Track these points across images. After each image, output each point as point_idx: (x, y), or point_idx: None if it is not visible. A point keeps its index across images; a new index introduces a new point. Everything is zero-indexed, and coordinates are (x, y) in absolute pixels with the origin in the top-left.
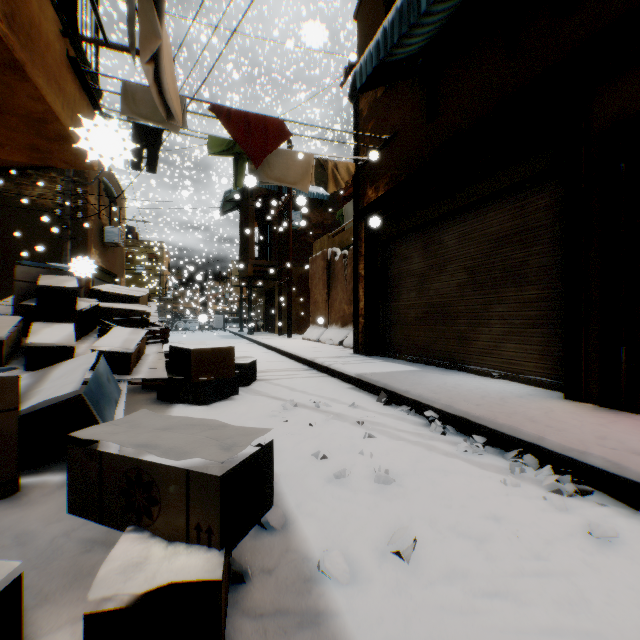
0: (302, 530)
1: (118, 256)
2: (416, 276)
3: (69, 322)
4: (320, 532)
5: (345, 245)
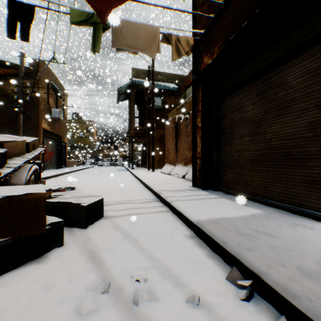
0: None
1: (62, 126)
2: (250, 122)
3: None
4: None
5: (187, 112)
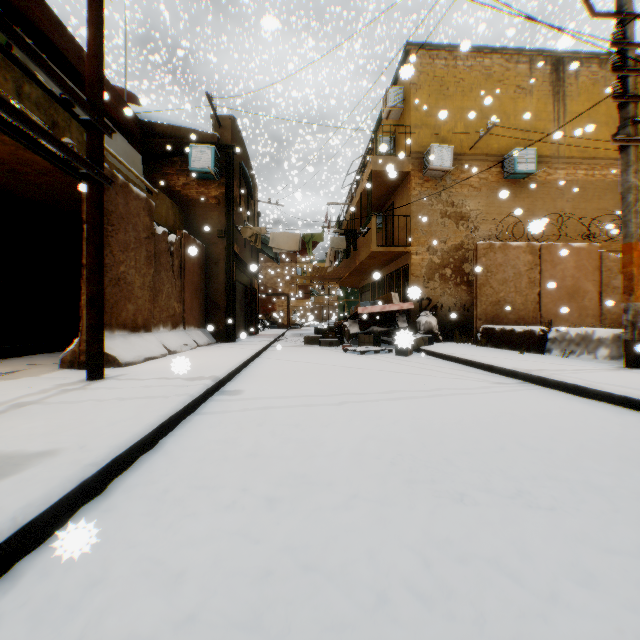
0: None
1: None
2: None
3: None
4: None
5: None
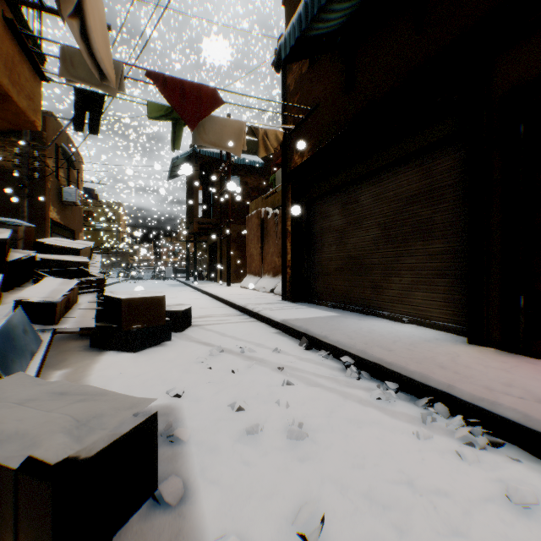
0: (200, 505)
1: (76, 214)
2: (336, 232)
3: (0, 273)
4: (220, 507)
5: (276, 205)
